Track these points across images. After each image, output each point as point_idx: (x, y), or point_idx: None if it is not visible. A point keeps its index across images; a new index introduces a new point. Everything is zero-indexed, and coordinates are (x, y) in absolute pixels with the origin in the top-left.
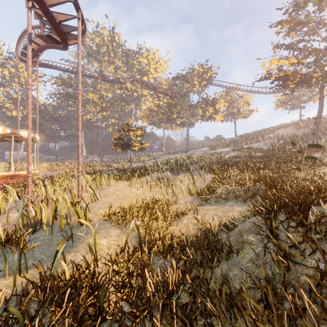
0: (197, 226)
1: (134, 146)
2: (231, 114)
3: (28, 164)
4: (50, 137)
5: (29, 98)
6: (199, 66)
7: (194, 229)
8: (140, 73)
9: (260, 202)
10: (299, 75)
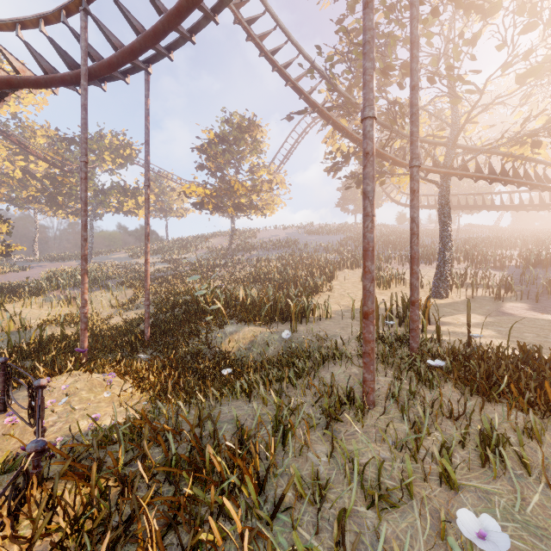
0: (124, 322)
1: None
2: (161, 210)
3: None
4: None
5: None
6: (113, 136)
7: (121, 324)
8: None
9: None
10: (212, 205)
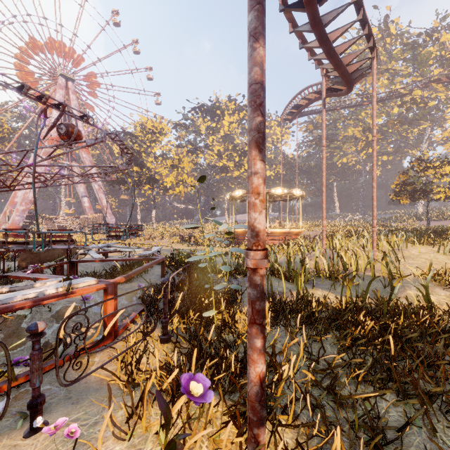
0: None
1: (435, 193)
2: None
3: (323, 219)
4: None
5: (323, 158)
6: None
7: None
8: (443, 62)
9: None
10: None
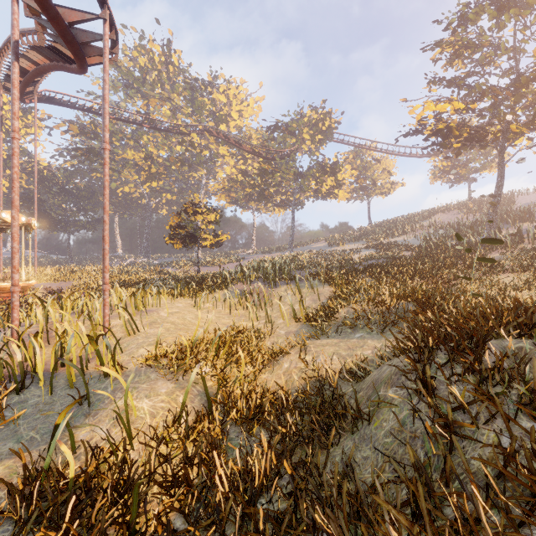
0: (306, 373)
1: (203, 239)
2: (363, 189)
3: (13, 270)
4: (60, 224)
5: (14, 155)
6: (311, 110)
7: (301, 379)
8: (215, 118)
9: (407, 332)
10: (468, 129)
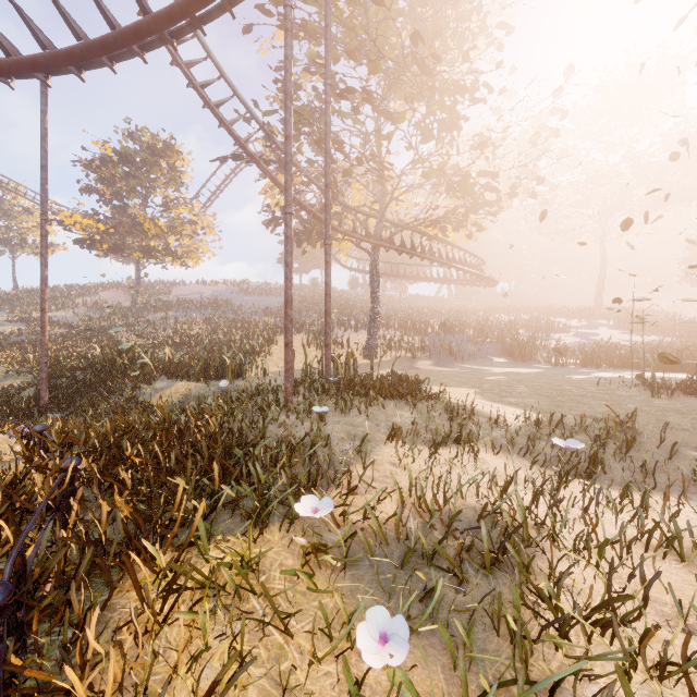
0: None
1: None
2: (4, 242)
3: None
4: None
5: None
6: None
7: None
8: None
9: None
10: (108, 245)
